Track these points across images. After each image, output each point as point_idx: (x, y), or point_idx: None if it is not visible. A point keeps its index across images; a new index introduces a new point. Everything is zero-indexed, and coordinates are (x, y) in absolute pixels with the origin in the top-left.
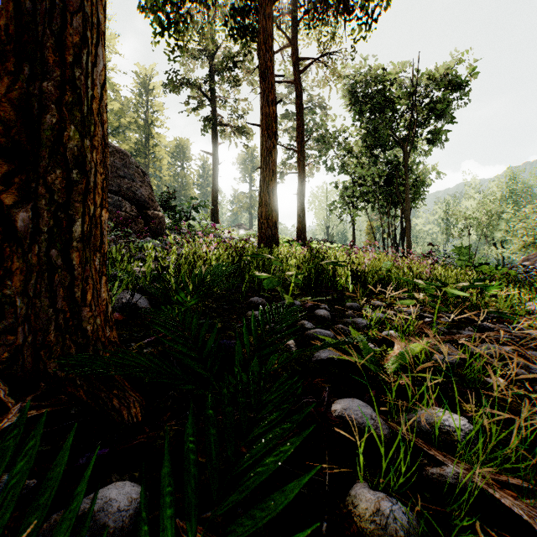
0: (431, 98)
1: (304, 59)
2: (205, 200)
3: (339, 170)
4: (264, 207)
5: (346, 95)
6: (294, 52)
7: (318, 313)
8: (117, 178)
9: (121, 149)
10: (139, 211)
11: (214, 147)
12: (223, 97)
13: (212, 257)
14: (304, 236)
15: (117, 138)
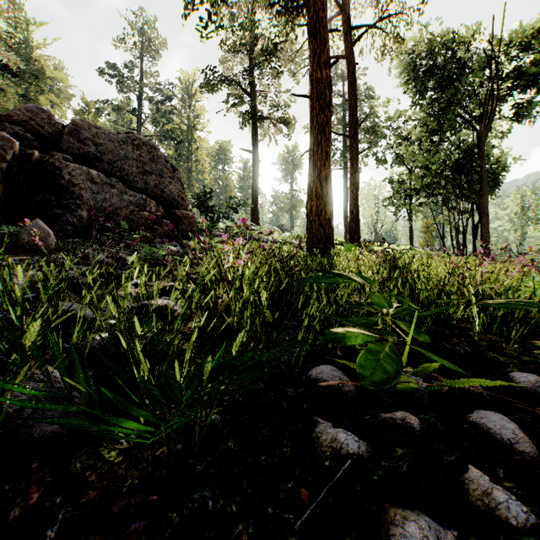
0: (515, 65)
1: (358, 28)
2: (245, 200)
3: (394, 161)
4: (315, 200)
5: (402, 74)
6: (345, 21)
7: (494, 431)
8: (144, 174)
9: (148, 141)
10: (166, 211)
11: (254, 144)
12: (264, 91)
13: (245, 271)
14: (358, 236)
15: (162, 144)
